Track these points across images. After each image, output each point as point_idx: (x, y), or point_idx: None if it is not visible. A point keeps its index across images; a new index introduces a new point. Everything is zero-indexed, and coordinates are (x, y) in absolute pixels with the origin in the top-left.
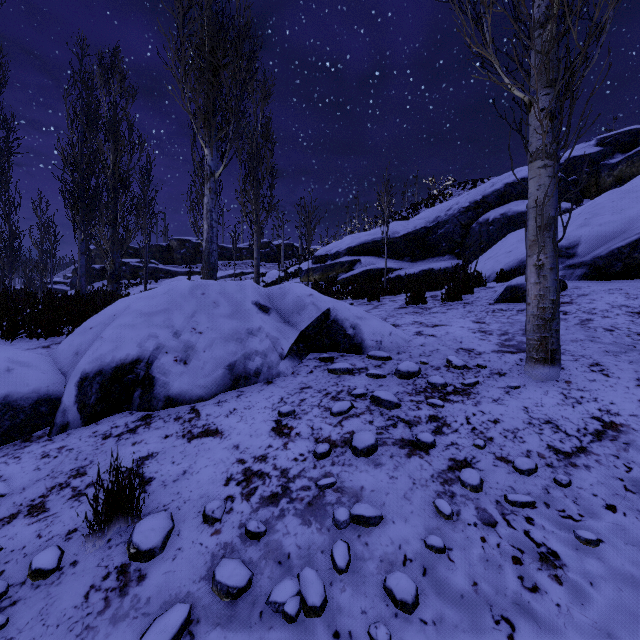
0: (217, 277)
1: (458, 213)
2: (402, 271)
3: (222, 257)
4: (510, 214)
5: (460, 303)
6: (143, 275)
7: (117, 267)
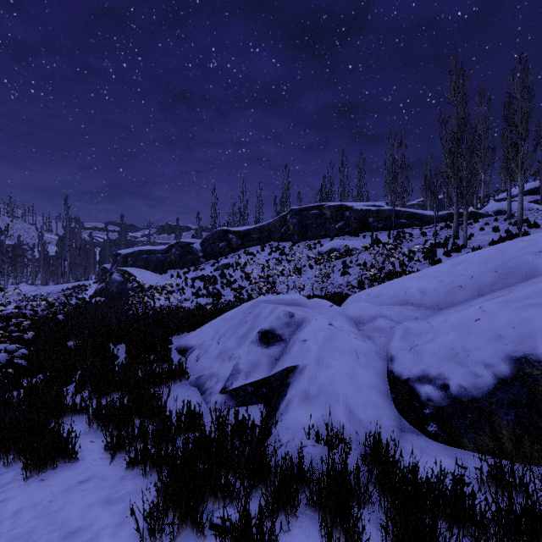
0: None
1: None
2: None
3: None
4: None
5: None
6: None
7: None
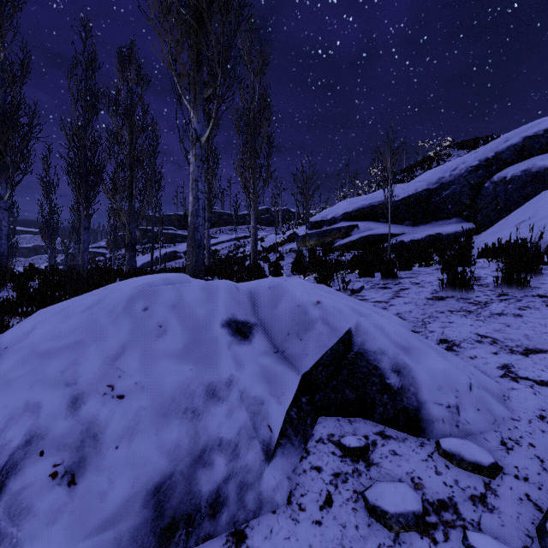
0: (224, 240)
1: (466, 172)
2: (405, 237)
3: (229, 223)
4: (535, 170)
5: (532, 296)
6: (164, 240)
7: (133, 237)
